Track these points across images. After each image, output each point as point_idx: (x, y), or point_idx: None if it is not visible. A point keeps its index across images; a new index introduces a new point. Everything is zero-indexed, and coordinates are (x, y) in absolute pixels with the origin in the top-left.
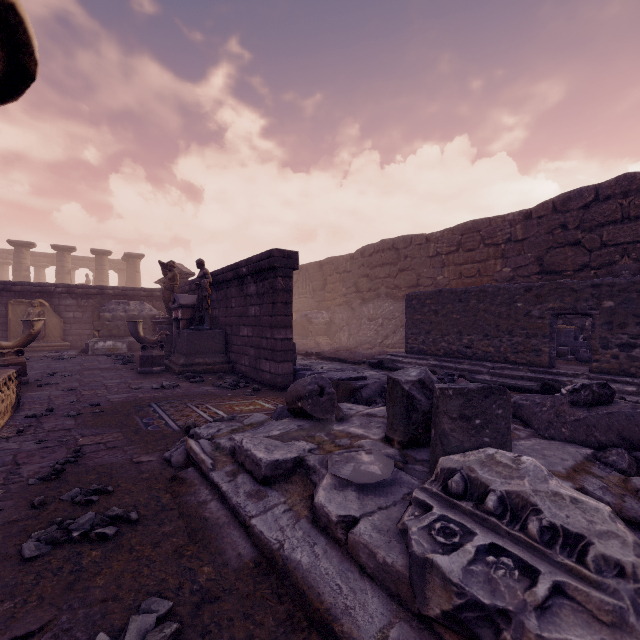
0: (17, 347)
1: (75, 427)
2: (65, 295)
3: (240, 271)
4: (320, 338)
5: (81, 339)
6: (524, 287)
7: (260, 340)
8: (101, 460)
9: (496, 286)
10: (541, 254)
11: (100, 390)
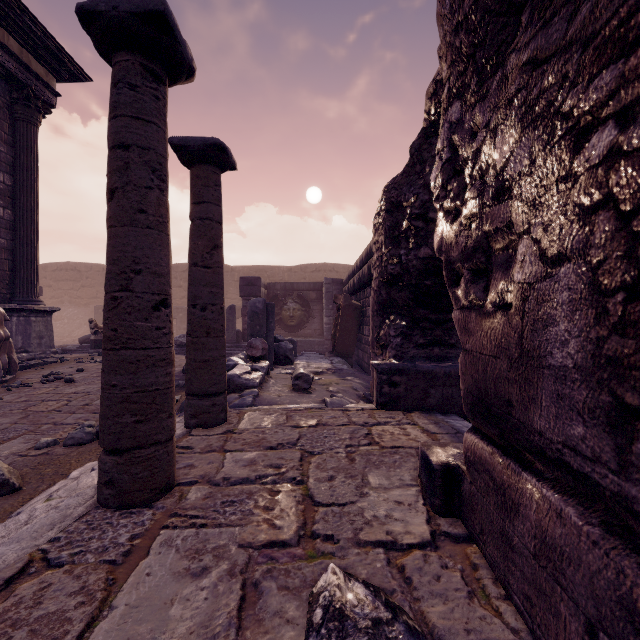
0: None
1: None
2: None
3: None
4: None
5: None
6: None
7: None
8: None
9: None
10: None
11: None
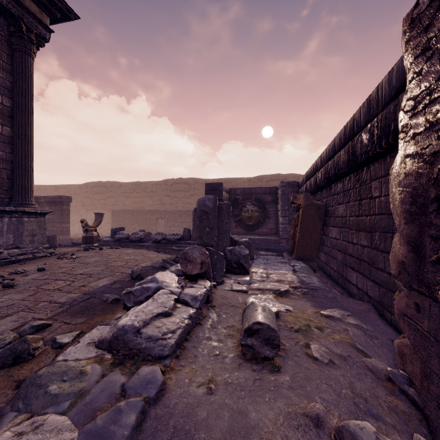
0: None
1: None
2: None
3: (39, 200)
4: None
5: None
6: (149, 210)
7: (53, 228)
8: None
9: (142, 209)
10: (161, 198)
11: None
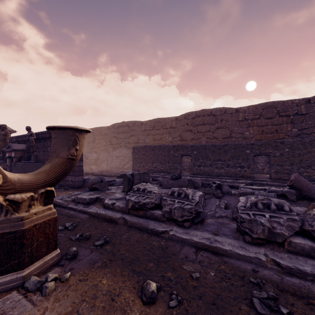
0: None
1: None
2: None
3: None
4: (92, 166)
5: None
6: (173, 146)
7: None
8: None
9: (164, 145)
10: (181, 133)
11: None
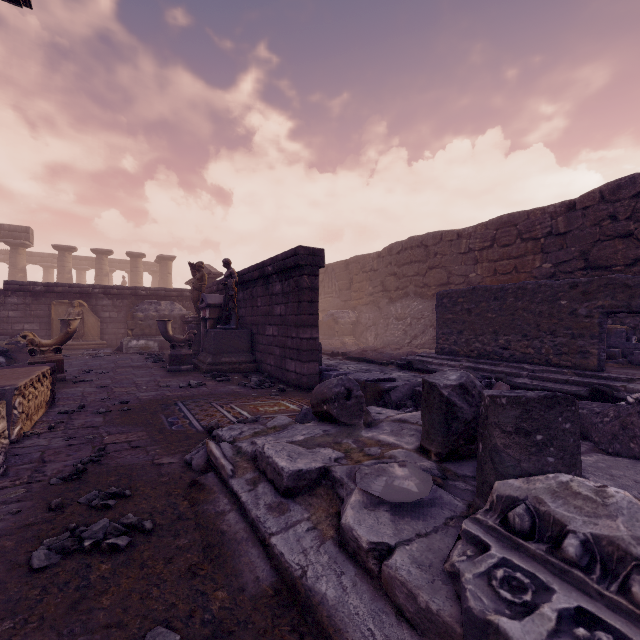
0: (55, 345)
1: (103, 424)
2: (102, 296)
3: (266, 270)
4: (346, 338)
5: (116, 338)
6: (569, 283)
7: (285, 339)
8: (123, 460)
9: (536, 283)
10: (586, 248)
11: (130, 388)
